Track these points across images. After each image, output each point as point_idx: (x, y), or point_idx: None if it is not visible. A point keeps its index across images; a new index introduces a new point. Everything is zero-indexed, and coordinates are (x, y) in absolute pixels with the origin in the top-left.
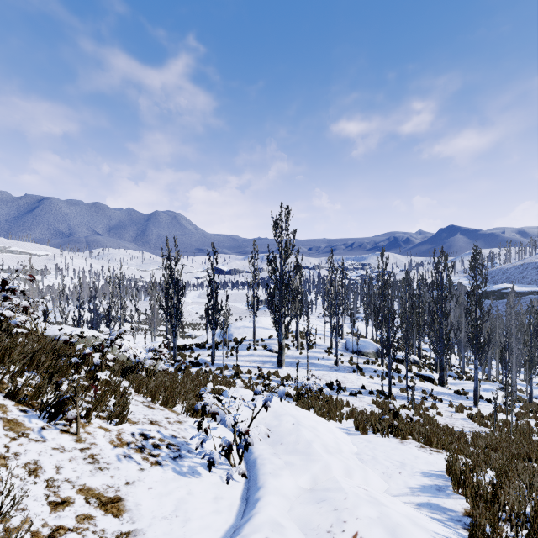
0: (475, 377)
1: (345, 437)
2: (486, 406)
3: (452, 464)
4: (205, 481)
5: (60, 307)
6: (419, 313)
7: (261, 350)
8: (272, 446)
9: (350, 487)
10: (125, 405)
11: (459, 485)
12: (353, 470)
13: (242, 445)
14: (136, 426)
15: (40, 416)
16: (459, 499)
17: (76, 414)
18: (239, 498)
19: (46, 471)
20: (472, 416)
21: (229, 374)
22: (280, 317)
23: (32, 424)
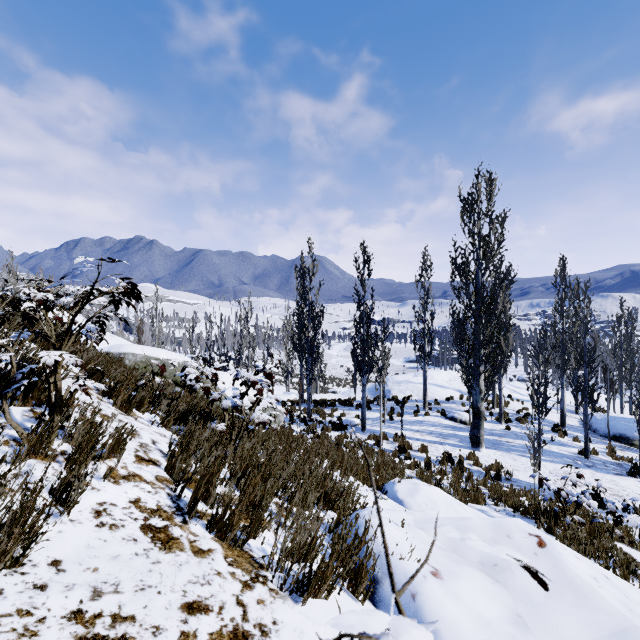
0: None
1: None
2: None
3: None
4: None
5: (190, 345)
6: None
7: (436, 416)
8: None
9: None
10: None
11: None
12: None
13: None
14: None
15: None
16: None
17: None
18: None
19: None
20: None
21: (389, 448)
22: (476, 362)
23: None
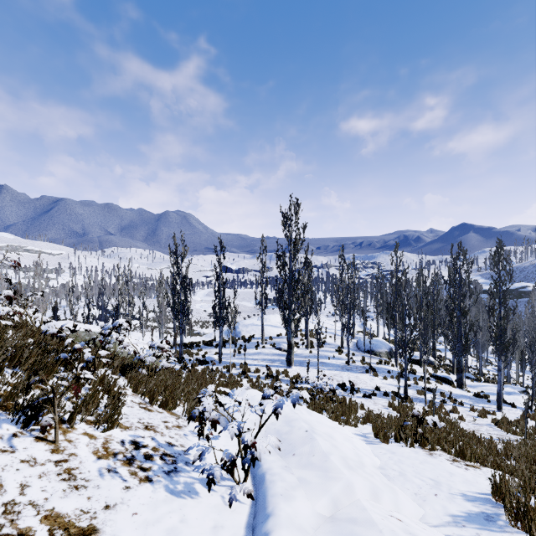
0: (498, 379)
1: (364, 446)
2: (510, 411)
3: (502, 487)
4: (203, 503)
5: (69, 303)
6: (434, 311)
7: (269, 348)
8: (283, 458)
9: (382, 520)
10: (116, 408)
11: (517, 517)
12: (380, 491)
13: (248, 459)
14: (128, 432)
15: (13, 420)
16: (516, 534)
17: (54, 419)
18: (243, 526)
19: (7, 491)
20: (497, 422)
21: (236, 373)
22: (289, 314)
23: (2, 431)
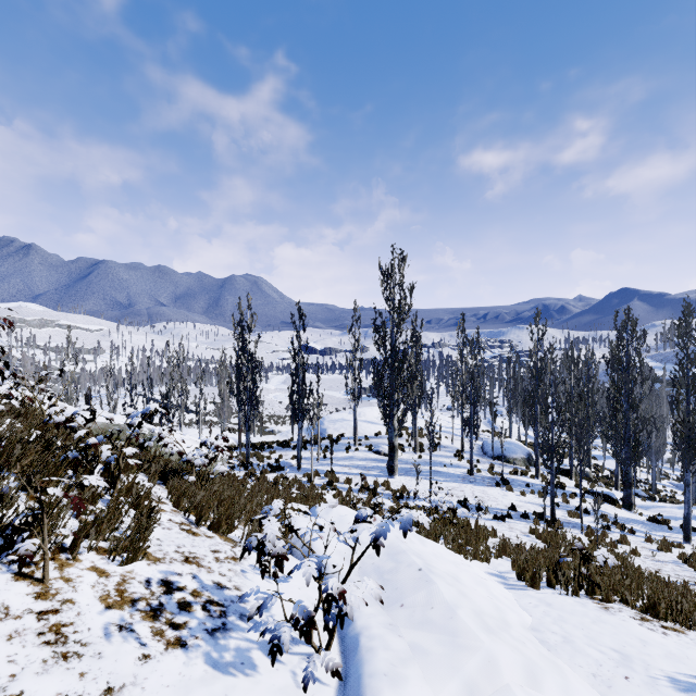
0: (686, 498)
1: (505, 594)
2: None
3: None
4: (263, 683)
5: (107, 391)
6: (588, 404)
7: (364, 451)
8: (386, 610)
9: None
10: (143, 530)
11: None
12: (540, 671)
13: (333, 615)
14: (158, 567)
15: None
16: None
17: (41, 546)
18: None
19: None
20: (687, 558)
21: (320, 483)
22: (391, 405)
23: None
